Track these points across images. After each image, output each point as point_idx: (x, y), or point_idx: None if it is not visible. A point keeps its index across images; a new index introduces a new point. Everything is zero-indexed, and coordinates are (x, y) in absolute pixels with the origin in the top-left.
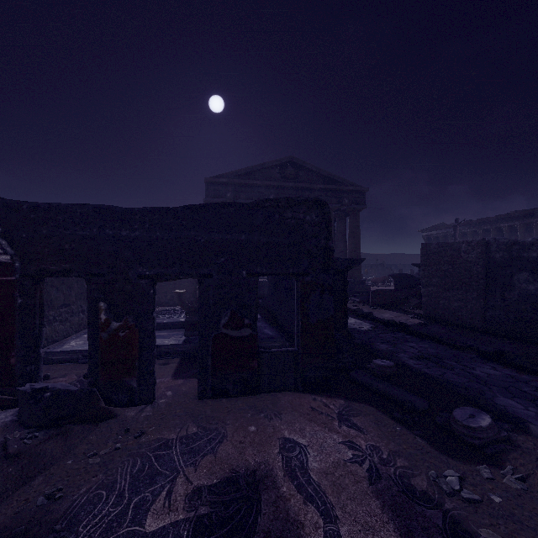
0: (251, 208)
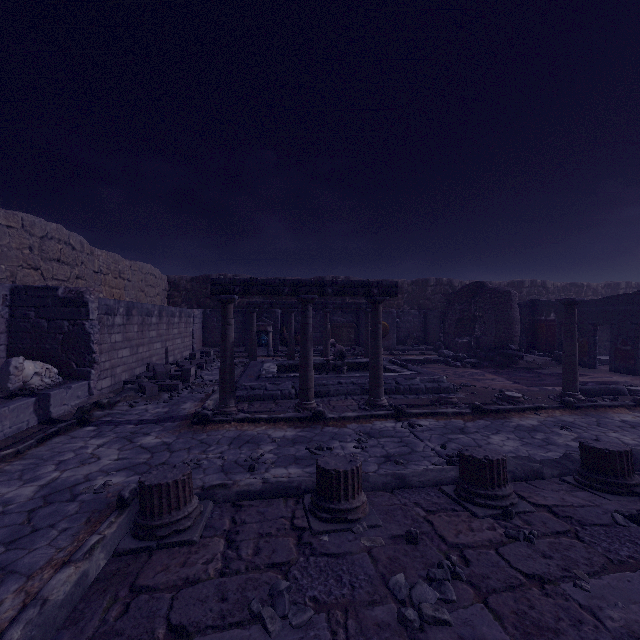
0: (633, 295)
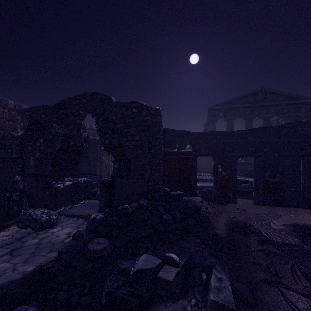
0: (279, 127)
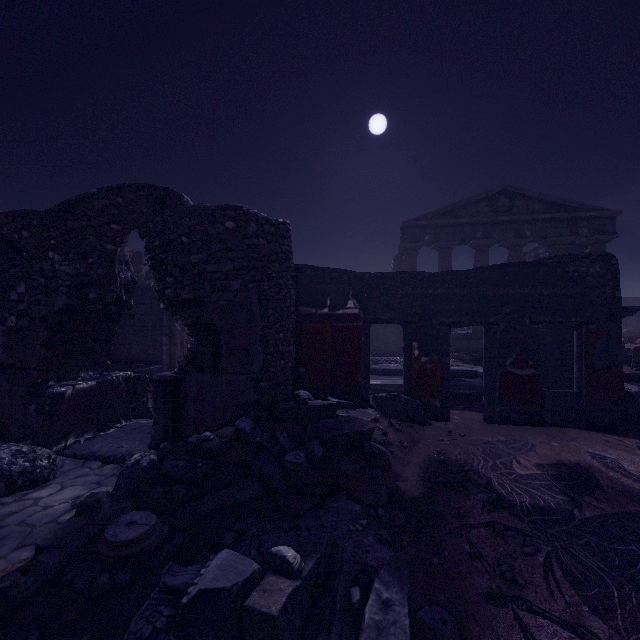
0: (533, 266)
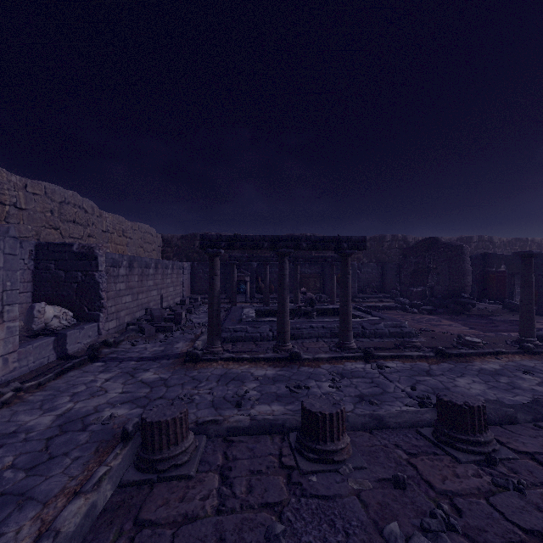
0: None
